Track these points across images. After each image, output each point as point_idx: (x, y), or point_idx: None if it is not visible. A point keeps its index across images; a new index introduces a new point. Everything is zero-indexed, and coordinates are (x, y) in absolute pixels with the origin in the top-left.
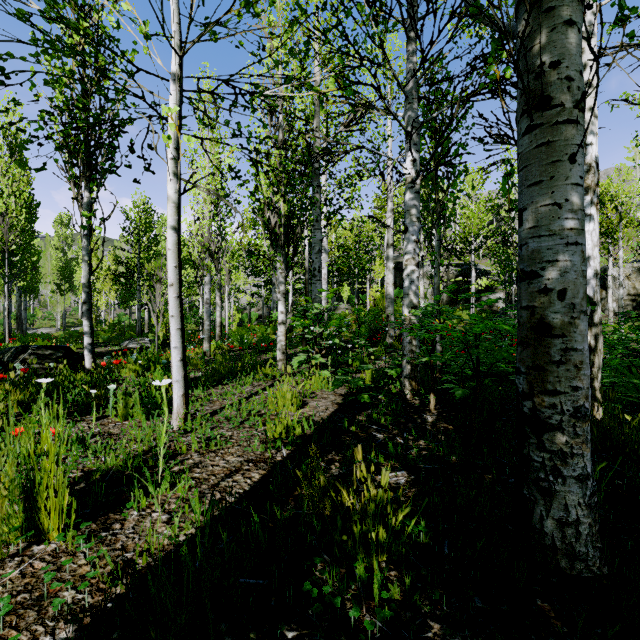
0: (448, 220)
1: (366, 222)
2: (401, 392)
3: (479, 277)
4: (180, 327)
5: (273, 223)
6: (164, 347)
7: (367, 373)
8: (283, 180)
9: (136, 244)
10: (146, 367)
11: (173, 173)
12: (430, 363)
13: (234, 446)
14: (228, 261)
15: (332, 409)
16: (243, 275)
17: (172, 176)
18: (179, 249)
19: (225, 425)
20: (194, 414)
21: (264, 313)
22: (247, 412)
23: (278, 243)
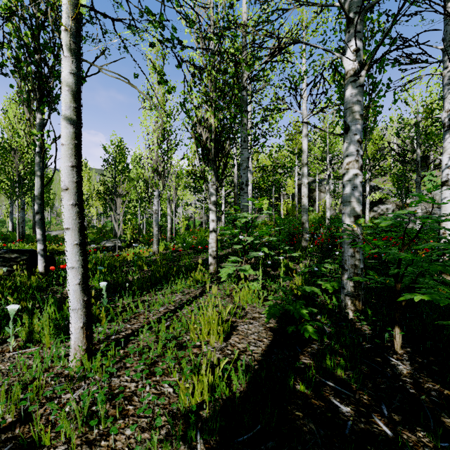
0: (370, 133)
1: (283, 147)
2: (351, 320)
3: (371, 192)
4: (78, 242)
5: (204, 138)
6: (130, 246)
7: (297, 283)
8: (213, 98)
9: (113, 171)
10: (93, 270)
11: (68, 49)
12: (395, 288)
13: (126, 427)
14: (174, 180)
15: (266, 340)
16: (189, 193)
17: (67, 53)
18: (77, 145)
19: (128, 373)
20: (109, 337)
21: (205, 220)
22: (164, 344)
23: (209, 158)
